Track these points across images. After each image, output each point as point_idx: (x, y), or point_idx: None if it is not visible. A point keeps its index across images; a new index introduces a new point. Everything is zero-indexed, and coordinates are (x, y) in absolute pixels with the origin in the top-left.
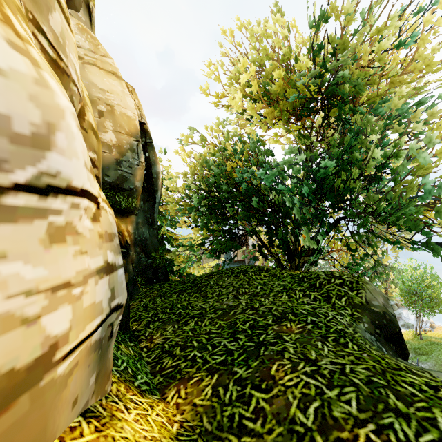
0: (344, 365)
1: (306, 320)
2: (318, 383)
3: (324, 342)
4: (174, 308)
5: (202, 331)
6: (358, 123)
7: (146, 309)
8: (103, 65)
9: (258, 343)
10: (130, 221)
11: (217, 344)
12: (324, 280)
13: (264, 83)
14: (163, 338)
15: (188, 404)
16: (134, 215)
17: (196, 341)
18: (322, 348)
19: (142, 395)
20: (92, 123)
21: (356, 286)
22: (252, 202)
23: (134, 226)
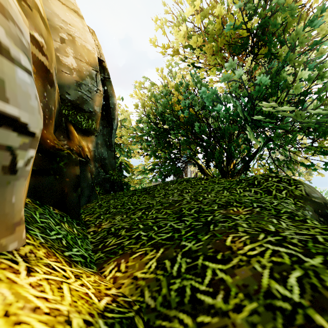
0: (314, 236)
1: (252, 205)
2: (291, 251)
3: (279, 219)
4: (124, 205)
5: (148, 217)
6: (285, 53)
7: (99, 207)
8: (66, 2)
9: (206, 222)
10: (91, 140)
11: (163, 225)
12: (262, 179)
13: (202, 34)
14: (111, 224)
15: (128, 277)
16: (94, 135)
17: (142, 224)
18: (278, 223)
19: (70, 264)
20: (39, 7)
21: (294, 182)
22: (192, 129)
23: (94, 145)
